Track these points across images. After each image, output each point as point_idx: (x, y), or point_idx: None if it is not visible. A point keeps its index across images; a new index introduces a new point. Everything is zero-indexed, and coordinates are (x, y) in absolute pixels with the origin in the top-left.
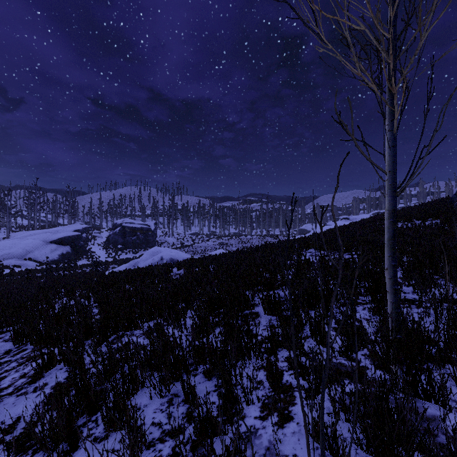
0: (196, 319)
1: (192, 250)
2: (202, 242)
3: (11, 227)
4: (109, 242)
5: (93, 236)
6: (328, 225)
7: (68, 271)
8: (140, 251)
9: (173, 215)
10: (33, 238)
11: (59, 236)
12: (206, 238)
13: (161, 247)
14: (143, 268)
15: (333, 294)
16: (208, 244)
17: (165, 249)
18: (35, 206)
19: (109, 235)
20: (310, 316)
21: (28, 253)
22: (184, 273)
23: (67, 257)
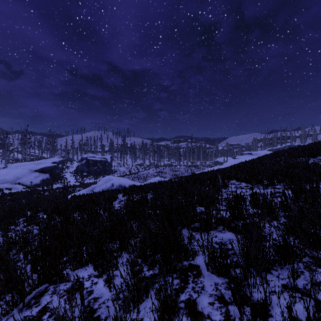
0: (129, 268)
1: (137, 176)
2: (144, 170)
3: (9, 160)
4: (78, 170)
5: (66, 166)
6: (236, 158)
7: (43, 194)
8: (99, 177)
9: (123, 151)
10: (22, 168)
11: (41, 167)
12: (147, 167)
13: (114, 174)
14: (91, 197)
15: (293, 252)
16: (148, 172)
17: (115, 177)
18: (26, 145)
19: (78, 166)
20: (298, 320)
21: (18, 179)
22: (125, 203)
23: (46, 182)
